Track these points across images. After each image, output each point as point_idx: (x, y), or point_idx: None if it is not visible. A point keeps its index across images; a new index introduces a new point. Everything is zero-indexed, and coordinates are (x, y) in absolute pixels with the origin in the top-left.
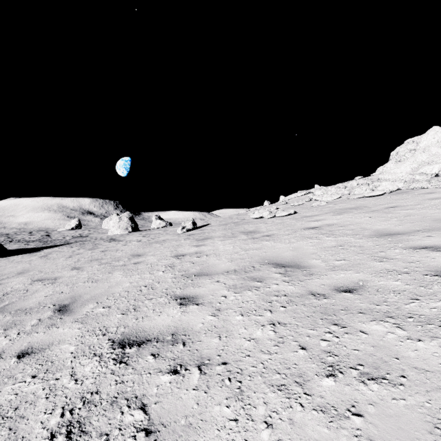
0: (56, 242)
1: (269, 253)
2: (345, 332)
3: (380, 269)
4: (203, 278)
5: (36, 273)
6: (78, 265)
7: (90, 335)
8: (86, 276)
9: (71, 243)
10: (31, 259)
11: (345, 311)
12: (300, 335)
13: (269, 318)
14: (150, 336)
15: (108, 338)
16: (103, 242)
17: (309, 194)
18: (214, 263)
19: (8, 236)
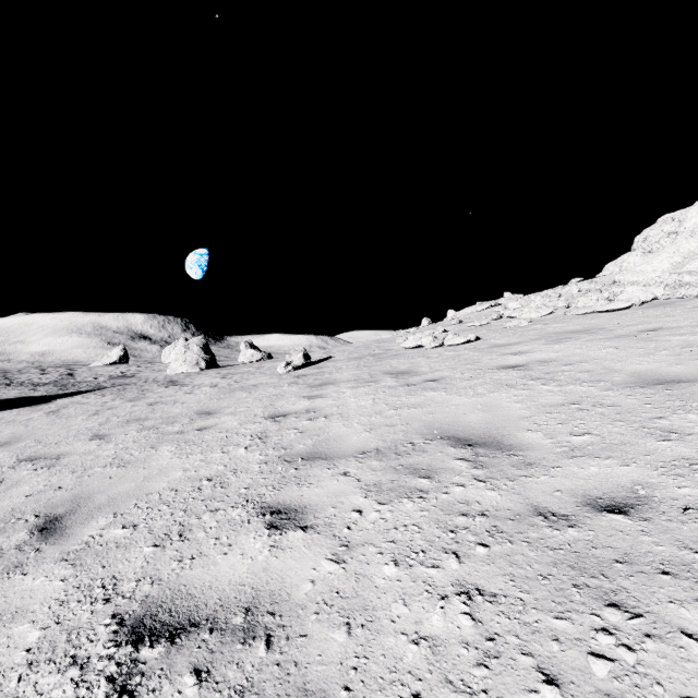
0: (81, 386)
1: (439, 416)
2: (645, 632)
3: (670, 458)
4: (318, 464)
5: (29, 446)
6: (103, 431)
7: (79, 601)
8: (111, 454)
9: (104, 388)
10: (31, 417)
11: (626, 564)
12: (534, 633)
13: (455, 576)
14: (199, 612)
15: (113, 612)
16: (155, 388)
17: (497, 307)
18: (339, 433)
19: (6, 375)
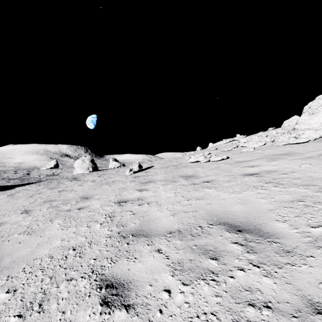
0: (31, 180)
1: (215, 206)
2: None
3: None
4: (141, 240)
5: None
6: (30, 207)
7: None
8: (27, 224)
9: (41, 181)
10: None
11: None
12: None
13: None
14: None
15: None
16: (65, 181)
17: (234, 142)
18: (155, 216)
19: None
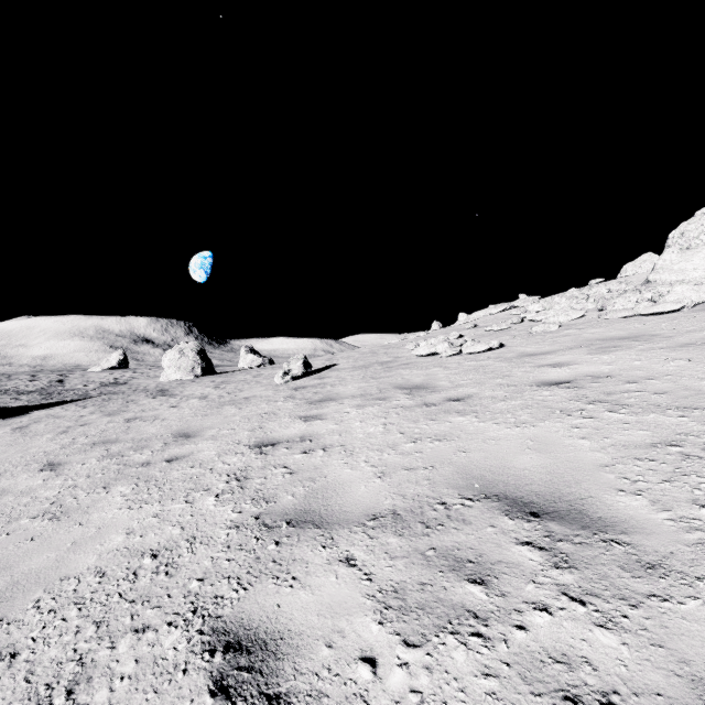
0: (67, 394)
1: (475, 456)
2: None
3: None
4: (309, 536)
5: None
6: (61, 457)
7: None
8: (52, 495)
9: (89, 398)
10: None
11: None
12: None
13: None
14: None
15: None
16: (142, 398)
17: (515, 310)
18: (341, 478)
19: None
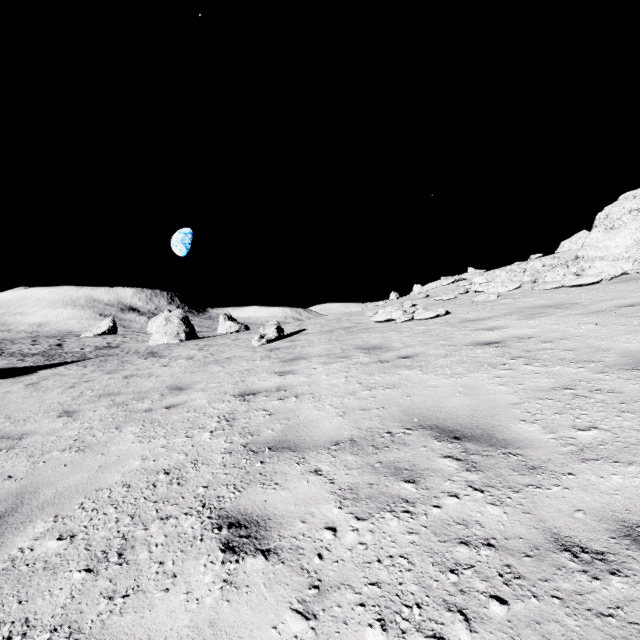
0: (67, 356)
1: (417, 399)
2: None
3: None
4: (286, 457)
5: None
6: (74, 406)
7: None
8: (74, 434)
9: (87, 359)
10: (10, 389)
11: None
12: None
13: None
14: None
15: None
16: (135, 359)
17: (463, 282)
18: (310, 417)
19: None
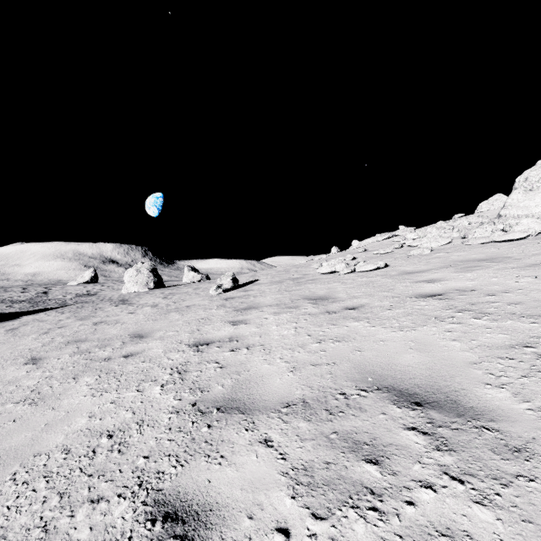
0: (50, 303)
1: (368, 354)
2: None
3: None
4: (235, 420)
5: None
6: (42, 353)
7: None
8: (33, 384)
9: (66, 306)
10: None
11: None
12: None
13: None
14: None
15: None
16: (107, 306)
17: (396, 238)
18: (260, 372)
19: None
